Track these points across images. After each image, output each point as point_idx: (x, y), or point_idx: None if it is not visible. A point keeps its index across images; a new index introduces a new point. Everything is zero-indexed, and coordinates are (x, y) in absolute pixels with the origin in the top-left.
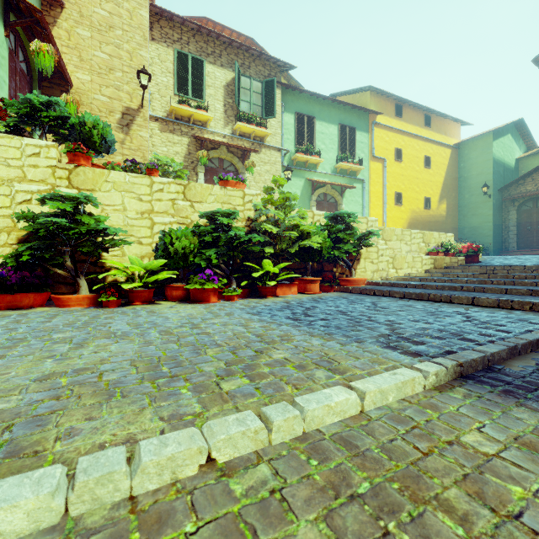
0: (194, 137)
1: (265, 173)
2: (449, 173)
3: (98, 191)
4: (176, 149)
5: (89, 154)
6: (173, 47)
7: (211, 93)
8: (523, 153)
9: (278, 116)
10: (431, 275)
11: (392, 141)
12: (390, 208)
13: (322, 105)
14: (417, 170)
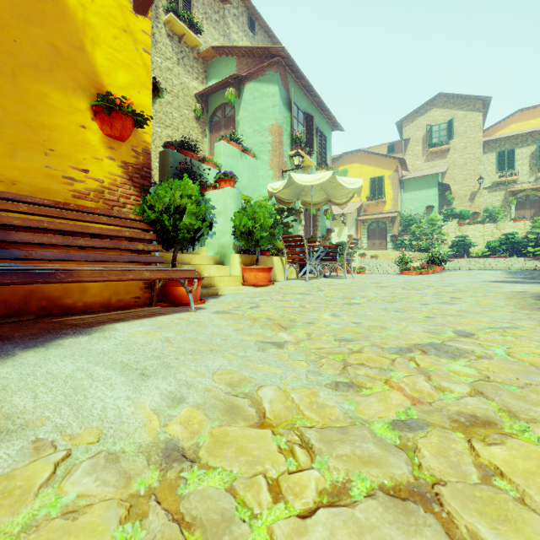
0: (507, 190)
1: None
2: None
3: (466, 232)
4: (497, 198)
5: (464, 222)
6: (495, 151)
7: (520, 163)
8: None
9: None
10: None
11: None
12: None
13: None
14: None
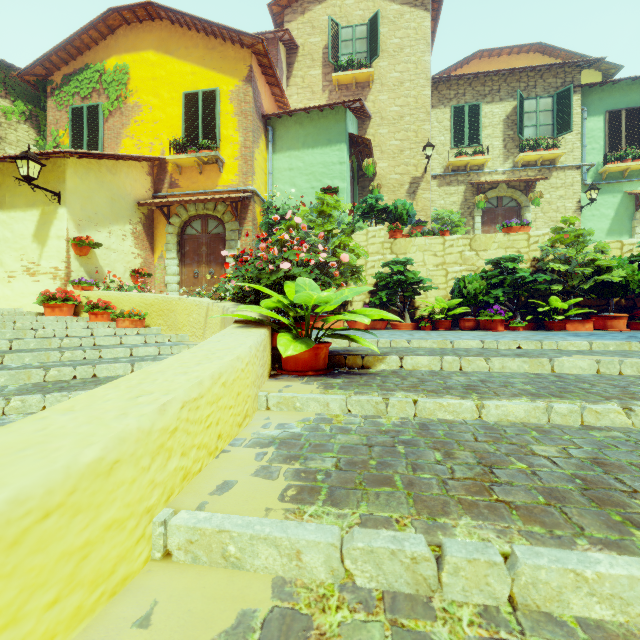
0: (470, 184)
1: (557, 199)
2: None
3: (407, 254)
4: (452, 199)
5: (402, 229)
6: (449, 105)
7: (489, 133)
8: None
9: (576, 127)
10: None
11: None
12: None
13: None
14: None
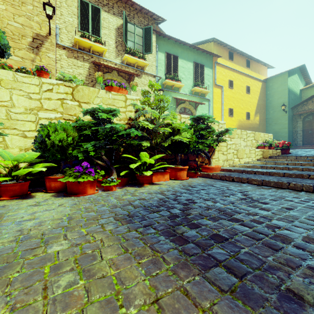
0: (93, 63)
1: None
2: (260, 97)
3: None
4: (79, 71)
5: None
6: None
7: (106, 32)
8: (303, 86)
9: (153, 53)
10: (265, 163)
11: (227, 75)
12: (226, 118)
13: (183, 49)
14: (242, 94)
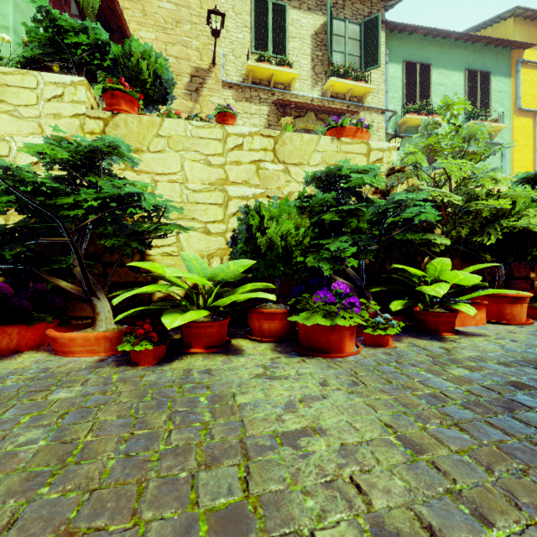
0: (275, 104)
1: None
2: None
3: (145, 152)
4: (253, 121)
5: (134, 96)
6: None
7: (296, 46)
8: None
9: (381, 67)
10: None
11: None
12: None
13: (440, 47)
14: None
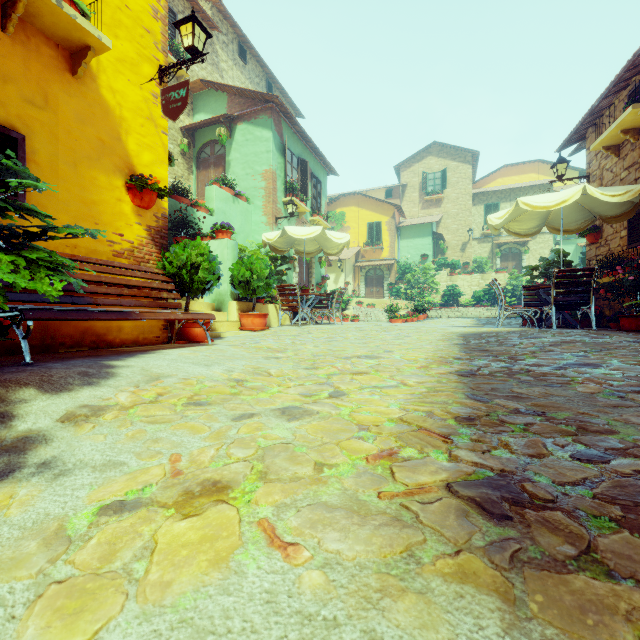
0: (493, 242)
1: (540, 249)
2: None
3: (457, 282)
4: (485, 250)
5: (454, 272)
6: (483, 204)
7: None
8: None
9: None
10: None
11: None
12: None
13: None
14: None
